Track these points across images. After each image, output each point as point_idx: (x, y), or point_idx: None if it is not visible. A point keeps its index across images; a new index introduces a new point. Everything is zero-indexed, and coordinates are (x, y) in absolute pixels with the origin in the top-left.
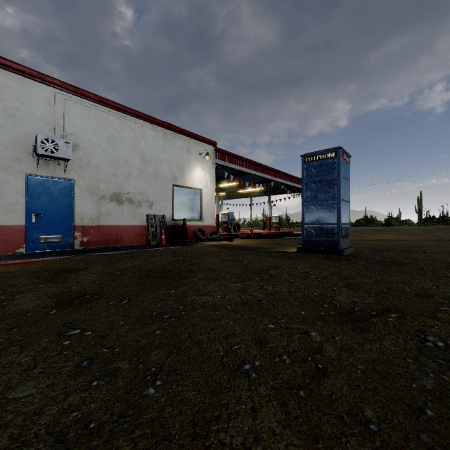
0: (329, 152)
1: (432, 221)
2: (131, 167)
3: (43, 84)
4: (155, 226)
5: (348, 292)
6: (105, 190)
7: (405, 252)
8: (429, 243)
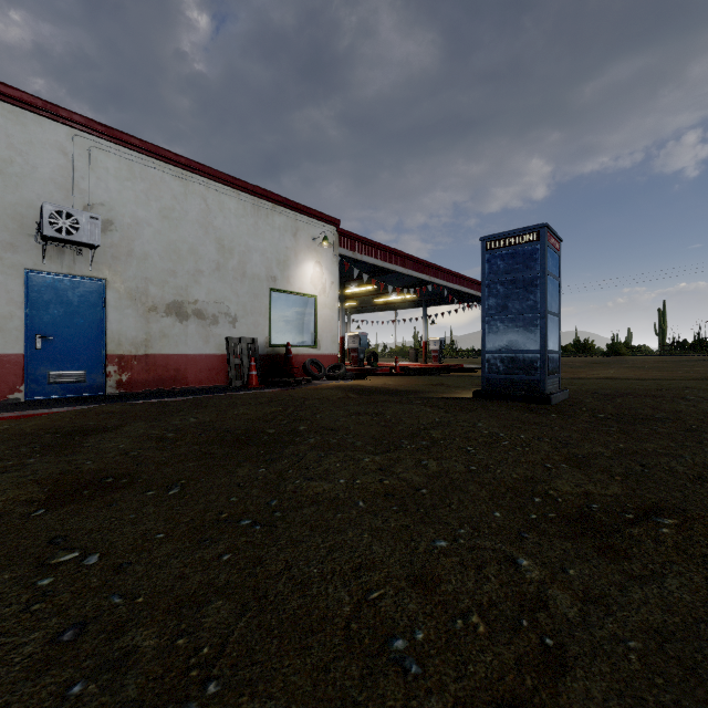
0: (527, 232)
1: (682, 347)
2: (200, 260)
3: (55, 122)
4: (240, 356)
5: (573, 473)
6: (158, 297)
7: (652, 398)
8: (688, 384)
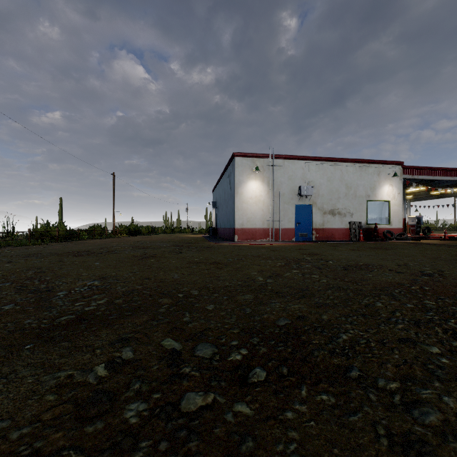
0: None
1: None
2: (339, 193)
3: (301, 160)
4: (354, 229)
5: None
6: (326, 208)
7: None
8: None
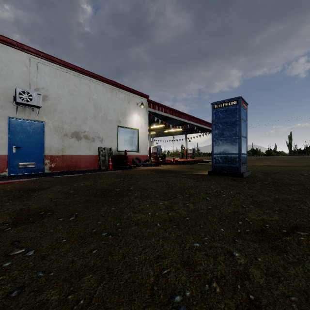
0: (232, 100)
1: (299, 152)
2: (87, 113)
3: (21, 51)
4: (104, 156)
5: (256, 210)
6: (68, 130)
7: (288, 174)
8: (303, 168)
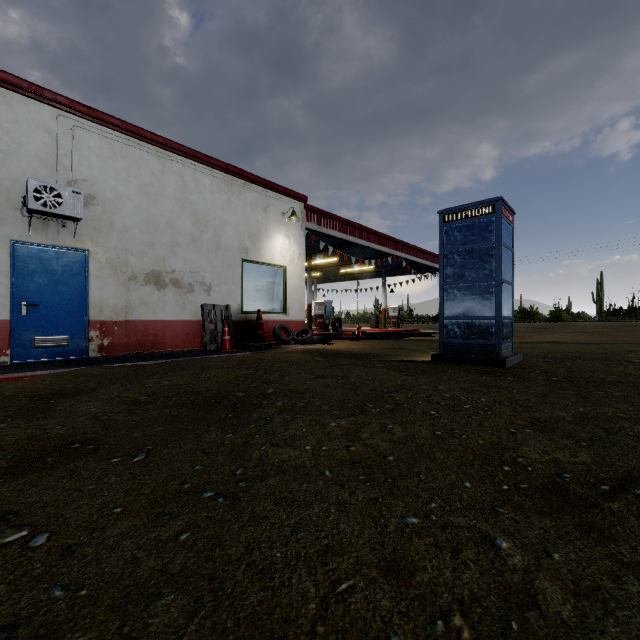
0: (483, 205)
1: (618, 314)
2: (177, 232)
3: (40, 102)
4: (214, 322)
5: (538, 439)
6: (138, 267)
7: (599, 361)
8: (631, 348)
